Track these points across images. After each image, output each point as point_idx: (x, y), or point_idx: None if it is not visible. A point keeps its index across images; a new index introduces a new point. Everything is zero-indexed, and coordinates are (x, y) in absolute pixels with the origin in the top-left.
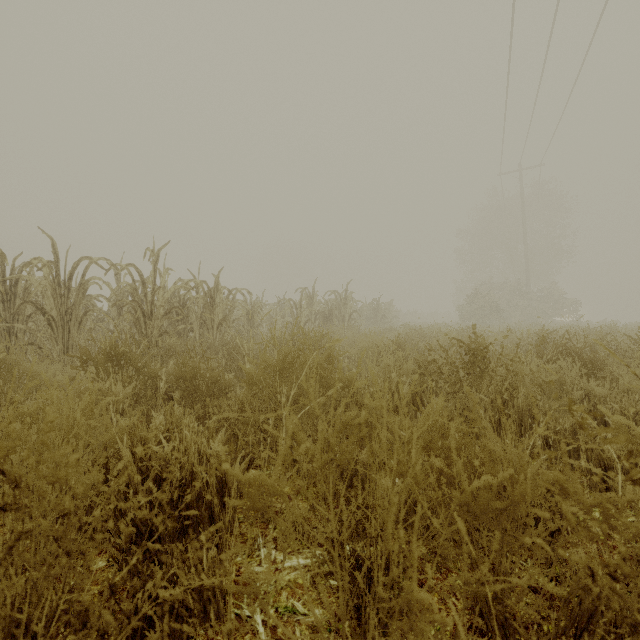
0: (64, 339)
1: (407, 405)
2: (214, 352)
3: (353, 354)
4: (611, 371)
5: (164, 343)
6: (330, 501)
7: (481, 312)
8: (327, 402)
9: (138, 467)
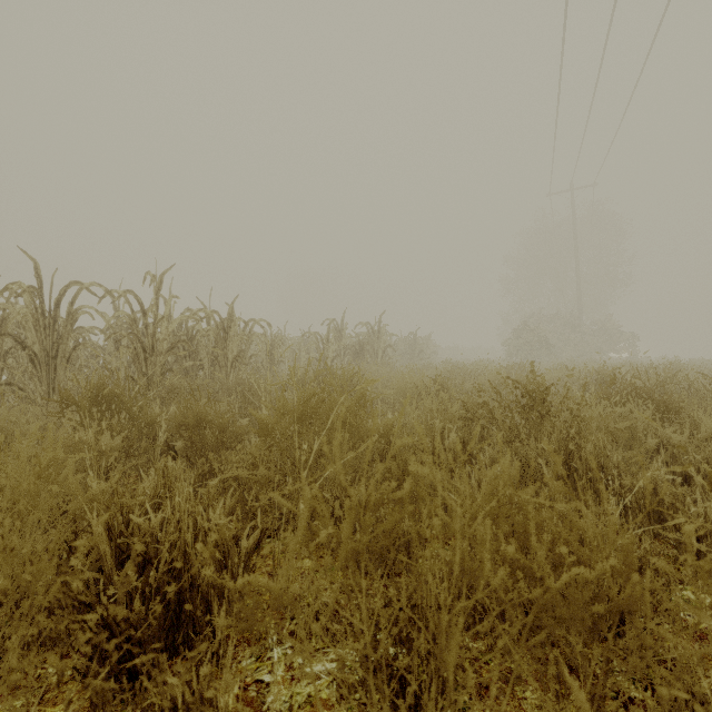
0: (49, 378)
1: (453, 457)
2: (227, 393)
3: (388, 395)
4: (688, 415)
5: (166, 383)
6: (363, 607)
7: (529, 347)
8: (358, 455)
9: (115, 545)
